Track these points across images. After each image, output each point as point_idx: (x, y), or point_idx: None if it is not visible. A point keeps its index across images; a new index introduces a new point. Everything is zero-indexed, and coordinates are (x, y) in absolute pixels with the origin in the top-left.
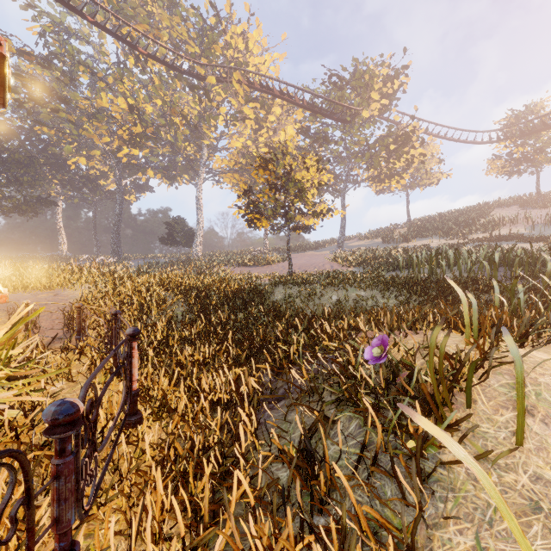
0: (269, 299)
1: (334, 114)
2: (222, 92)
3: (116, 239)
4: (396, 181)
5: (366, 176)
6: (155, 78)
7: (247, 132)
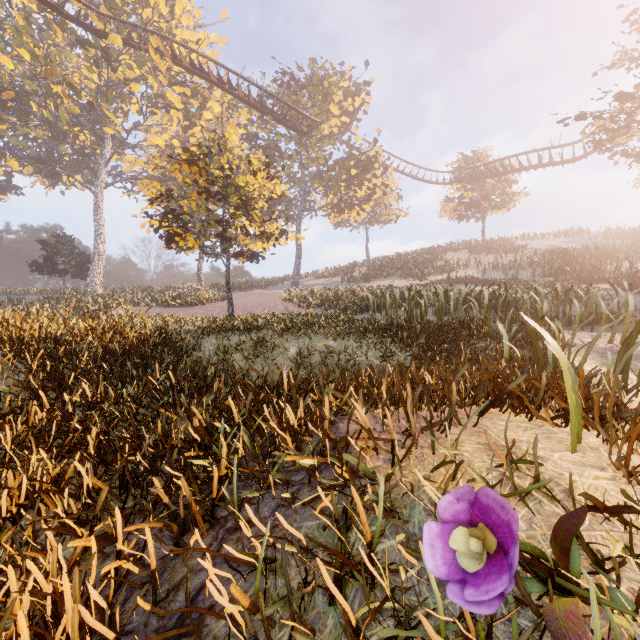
0: (193, 354)
1: (288, 121)
2: (135, 66)
3: None
4: (357, 212)
5: (324, 202)
6: (17, 16)
7: (173, 127)
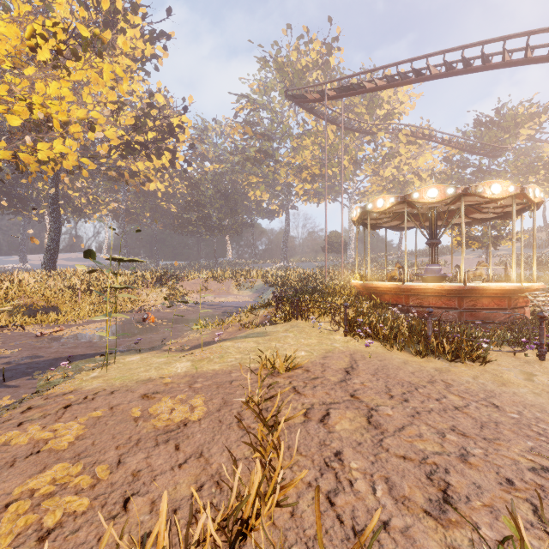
0: None
1: (488, 152)
2: None
3: (285, 249)
4: None
5: None
6: (331, 135)
7: (394, 163)
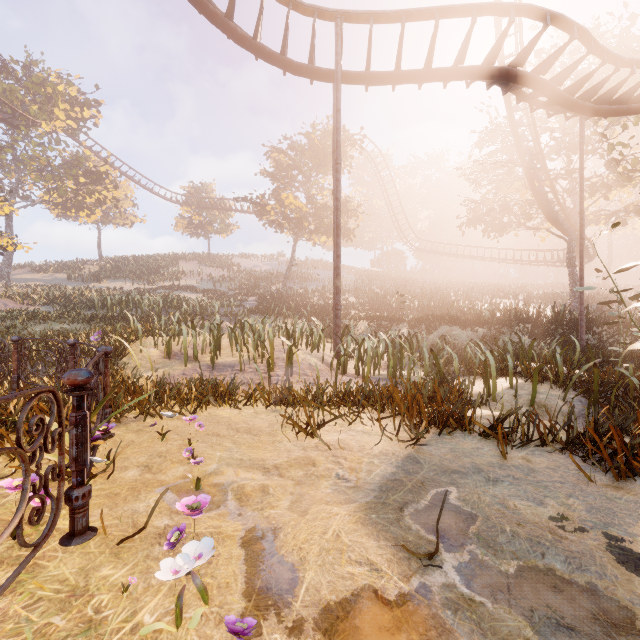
0: None
1: None
2: None
3: None
4: (86, 214)
5: (46, 199)
6: None
7: None
